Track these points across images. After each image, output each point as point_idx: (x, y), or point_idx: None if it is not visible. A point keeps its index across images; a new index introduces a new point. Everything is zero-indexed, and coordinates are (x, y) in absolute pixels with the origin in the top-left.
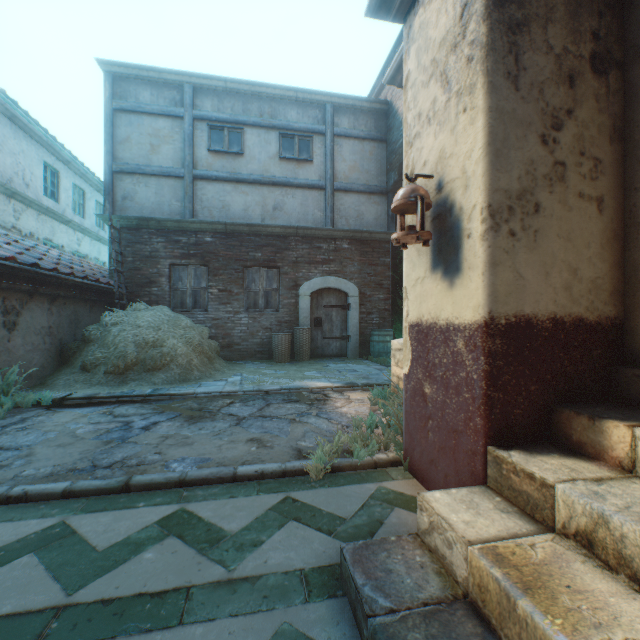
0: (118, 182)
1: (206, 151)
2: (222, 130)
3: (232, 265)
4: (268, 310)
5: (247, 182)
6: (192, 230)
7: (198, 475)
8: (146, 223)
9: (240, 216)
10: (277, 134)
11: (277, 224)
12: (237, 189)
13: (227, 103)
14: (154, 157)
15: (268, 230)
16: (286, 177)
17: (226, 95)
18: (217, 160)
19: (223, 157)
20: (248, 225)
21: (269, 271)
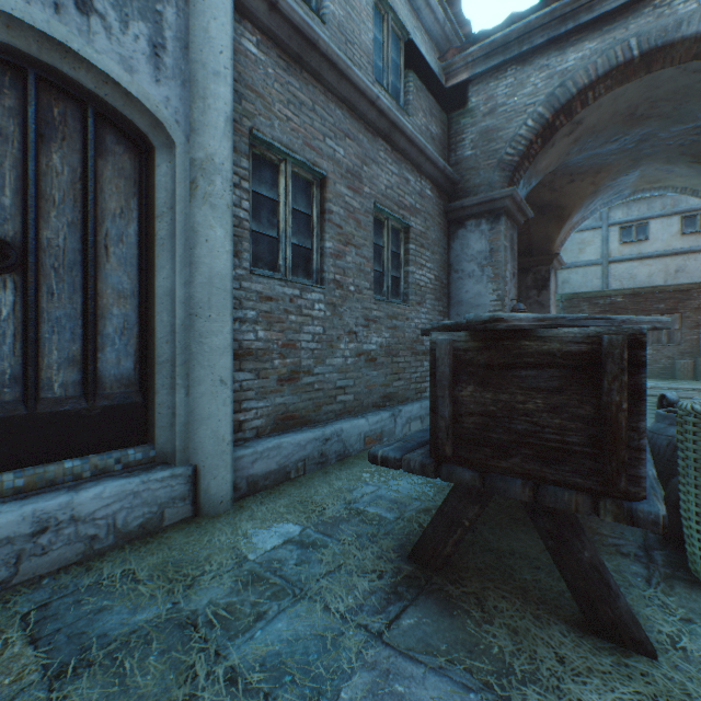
0: (558, 275)
1: (617, 244)
2: (629, 227)
3: (637, 315)
4: (669, 344)
5: (650, 257)
6: (606, 295)
7: (656, 395)
8: (576, 295)
9: (644, 281)
10: (678, 217)
11: (678, 283)
12: (641, 263)
13: (633, 208)
14: (580, 256)
15: (669, 288)
16: (687, 247)
17: (632, 203)
18: (625, 248)
19: (630, 245)
20: (651, 287)
21: (670, 316)
